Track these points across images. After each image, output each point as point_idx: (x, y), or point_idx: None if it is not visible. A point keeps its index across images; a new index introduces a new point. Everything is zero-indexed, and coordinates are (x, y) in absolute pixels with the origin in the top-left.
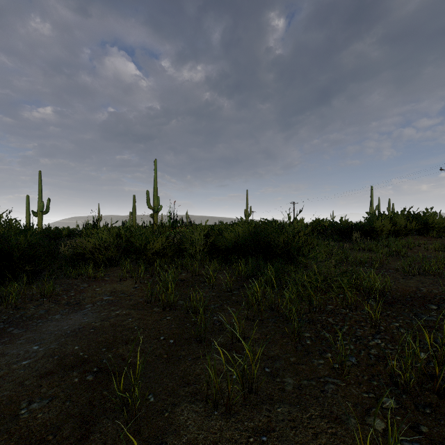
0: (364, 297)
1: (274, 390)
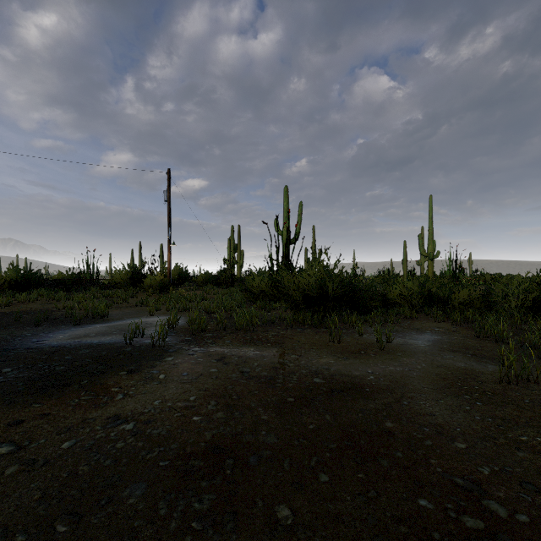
0: None
1: None
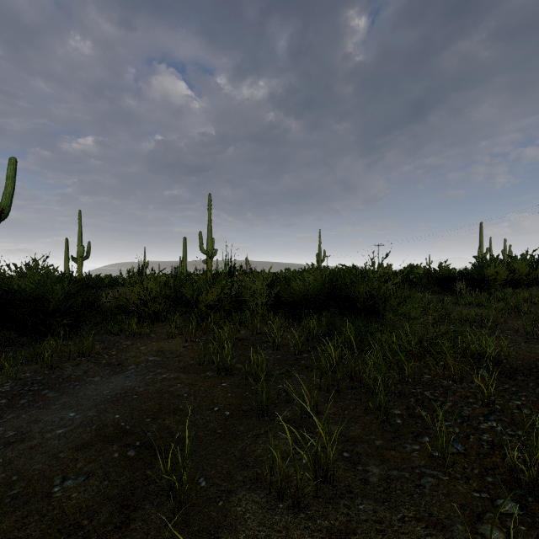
0: (472, 366)
1: (355, 481)
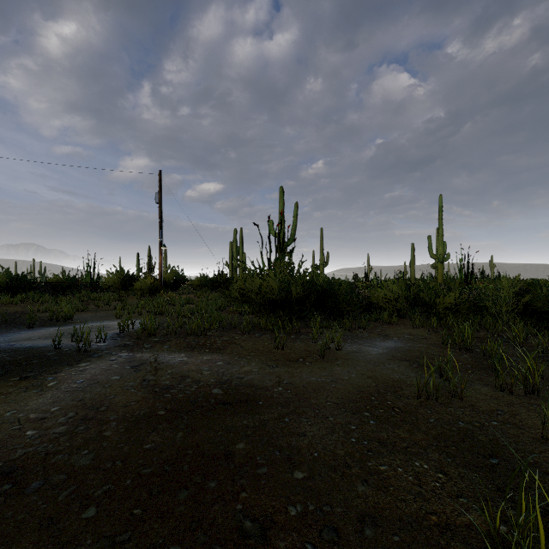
0: None
1: None
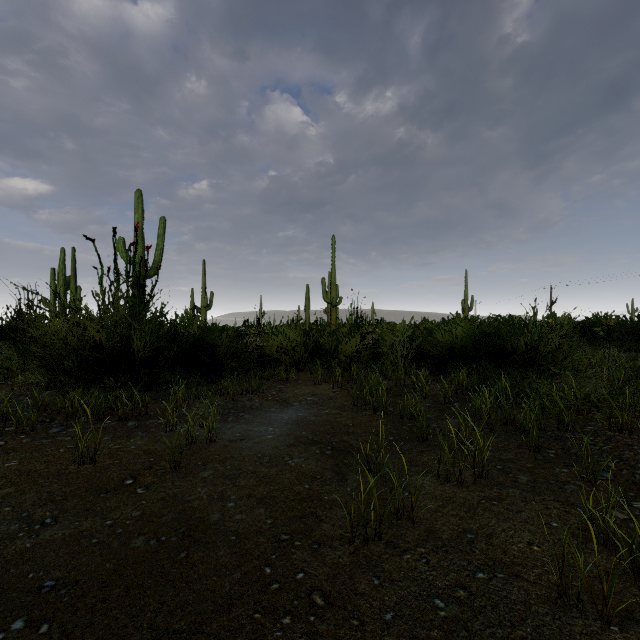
0: None
1: (506, 480)
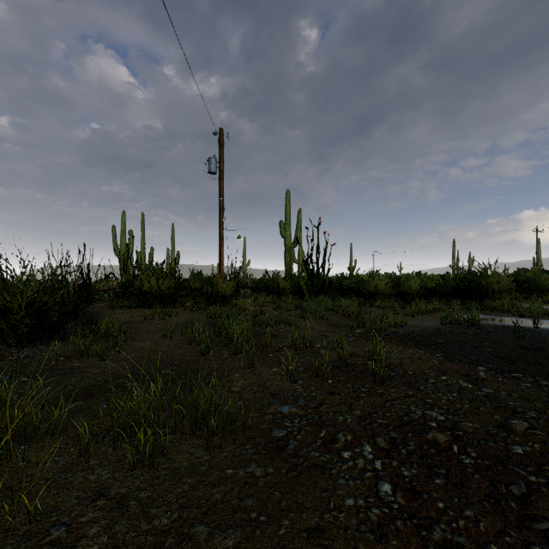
0: None
1: None
